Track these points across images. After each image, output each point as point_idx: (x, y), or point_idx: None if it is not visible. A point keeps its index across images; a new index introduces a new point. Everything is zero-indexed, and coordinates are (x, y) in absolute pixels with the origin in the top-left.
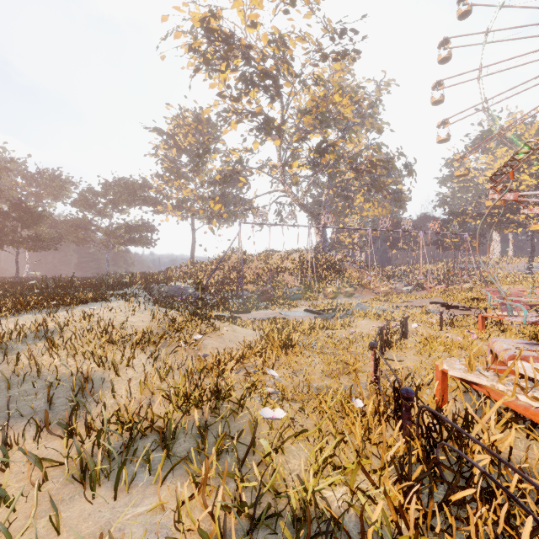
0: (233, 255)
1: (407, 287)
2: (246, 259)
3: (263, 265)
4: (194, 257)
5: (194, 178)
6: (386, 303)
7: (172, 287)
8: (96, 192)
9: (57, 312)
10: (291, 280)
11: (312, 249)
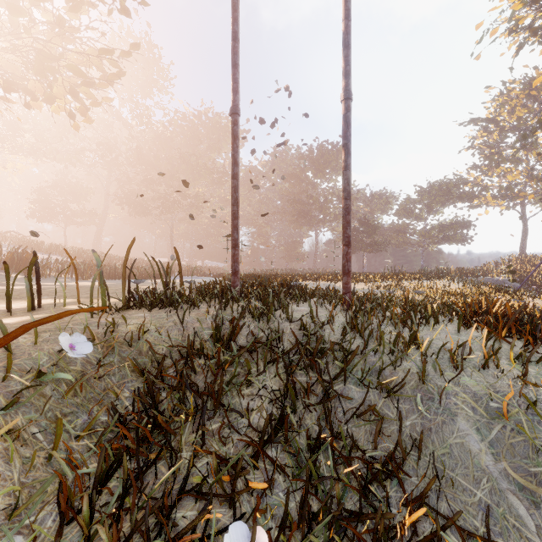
0: None
1: None
2: None
3: None
4: (524, 251)
5: (524, 156)
6: None
7: (488, 279)
8: (412, 200)
9: (401, 282)
10: None
11: None
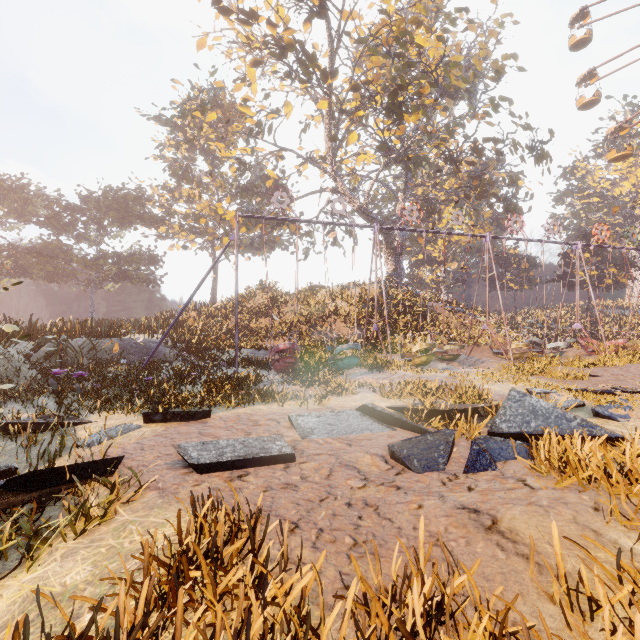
0: (259, 293)
1: (555, 343)
2: (276, 298)
3: (301, 307)
4: (215, 299)
5: (215, 189)
6: (543, 379)
7: (122, 342)
8: (71, 206)
9: None
10: (345, 331)
11: (381, 270)
